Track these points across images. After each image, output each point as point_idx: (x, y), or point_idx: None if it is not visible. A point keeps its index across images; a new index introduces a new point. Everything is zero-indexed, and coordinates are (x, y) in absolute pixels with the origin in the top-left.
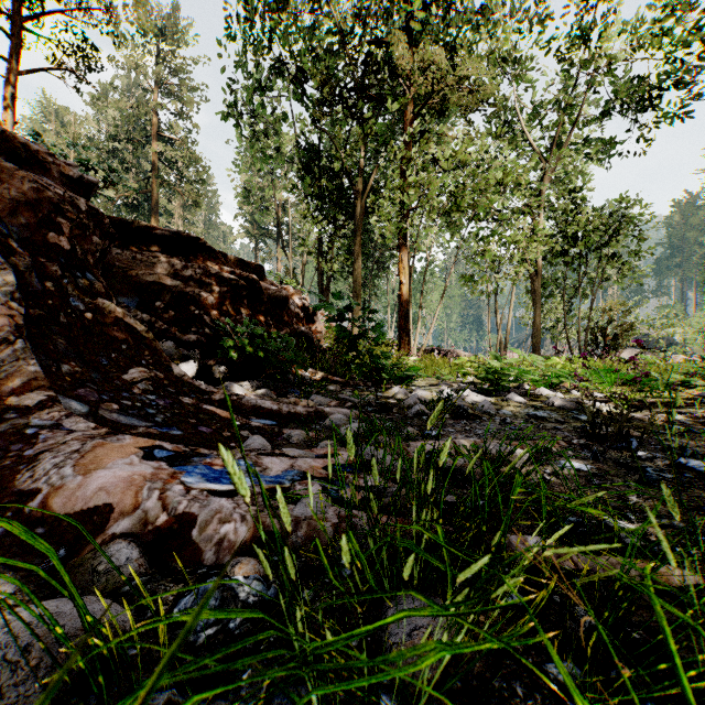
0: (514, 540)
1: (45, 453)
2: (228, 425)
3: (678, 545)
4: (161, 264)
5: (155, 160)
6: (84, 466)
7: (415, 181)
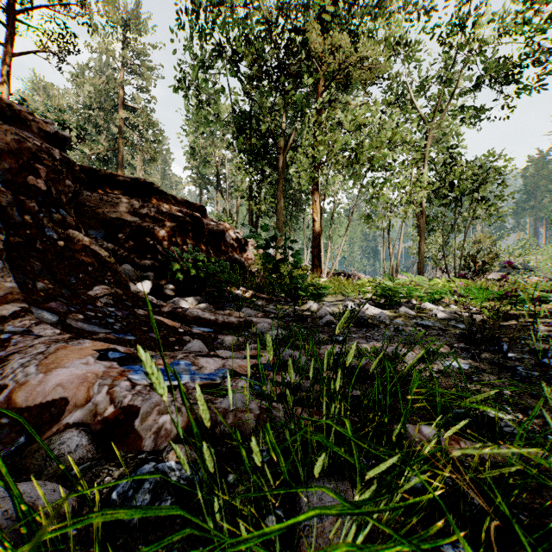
0: (410, 429)
1: (15, 354)
2: (174, 332)
3: (549, 433)
4: (123, 204)
5: (121, 124)
6: (46, 365)
7: (325, 139)
